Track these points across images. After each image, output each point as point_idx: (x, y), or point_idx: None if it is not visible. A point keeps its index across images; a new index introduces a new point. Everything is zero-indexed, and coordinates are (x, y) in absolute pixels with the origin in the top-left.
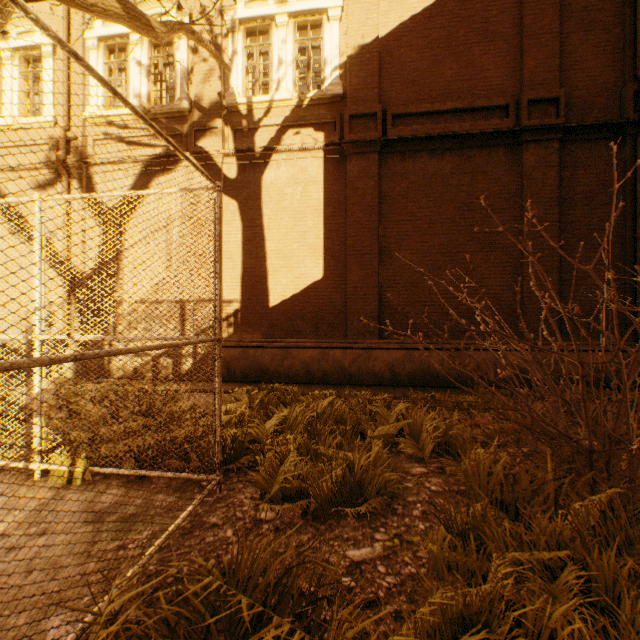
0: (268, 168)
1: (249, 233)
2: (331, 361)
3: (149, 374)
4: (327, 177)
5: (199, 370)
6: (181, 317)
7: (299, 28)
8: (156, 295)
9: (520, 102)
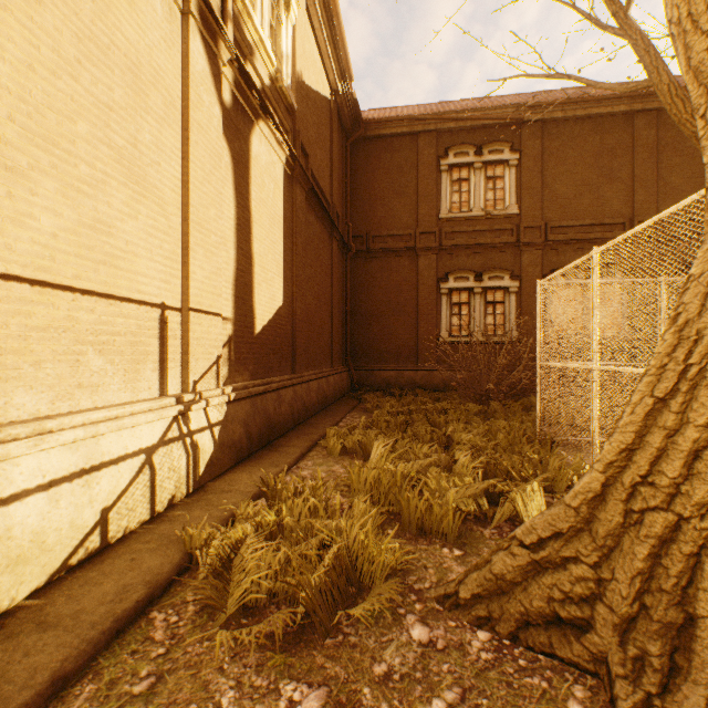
0: (254, 131)
1: (241, 214)
2: (300, 398)
3: (141, 510)
4: (285, 189)
5: (221, 453)
6: (160, 346)
7: None
8: (104, 277)
9: (334, 208)
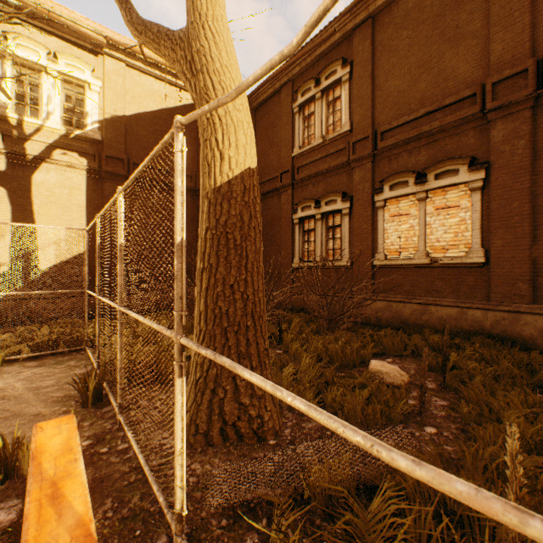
0: (38, 171)
1: (19, 215)
2: (94, 304)
3: None
4: (89, 188)
5: None
6: None
7: (65, 80)
8: None
9: (197, 177)
